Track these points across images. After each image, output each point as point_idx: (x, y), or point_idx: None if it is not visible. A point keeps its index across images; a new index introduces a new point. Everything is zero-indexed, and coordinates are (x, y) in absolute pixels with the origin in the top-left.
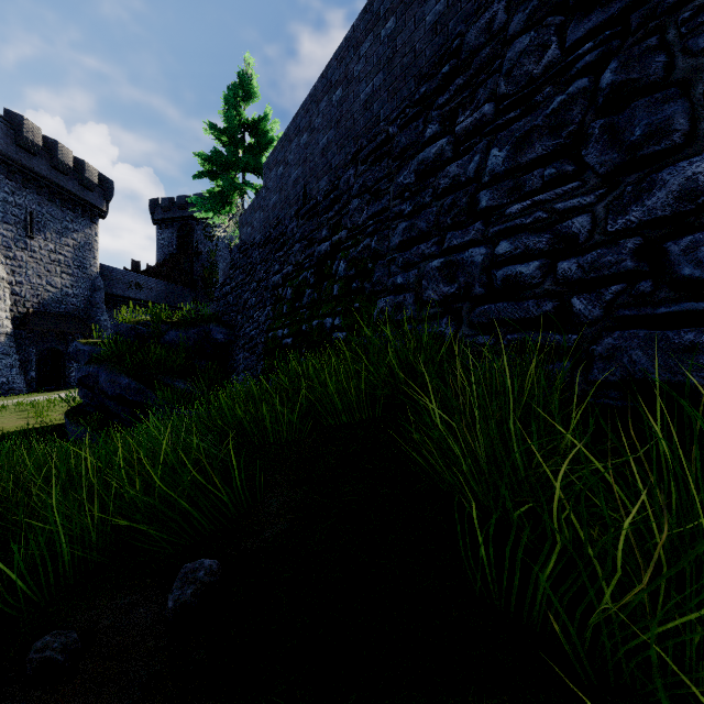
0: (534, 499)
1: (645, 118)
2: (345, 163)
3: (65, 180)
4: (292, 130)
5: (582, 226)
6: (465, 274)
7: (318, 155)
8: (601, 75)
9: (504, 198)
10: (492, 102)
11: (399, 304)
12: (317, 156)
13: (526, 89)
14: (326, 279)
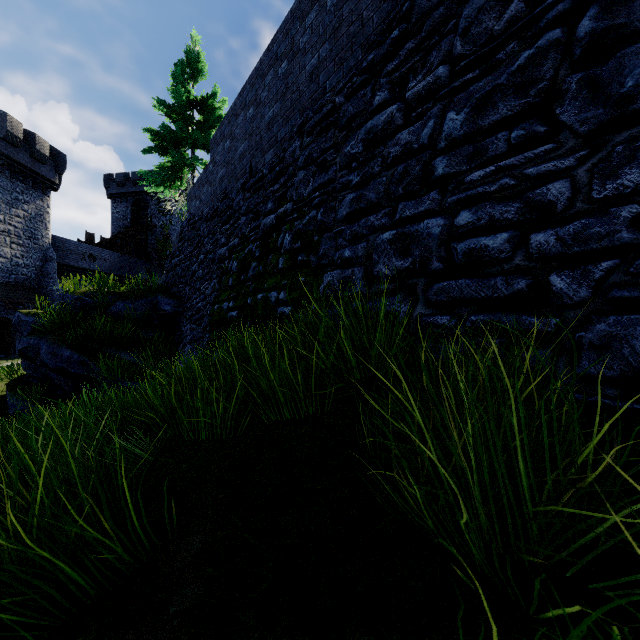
0: (545, 555)
1: (638, 66)
2: (291, 135)
3: (15, 152)
4: (238, 104)
5: (560, 192)
6: (421, 247)
7: (264, 128)
8: (576, 25)
9: (463, 165)
10: (446, 65)
11: (347, 278)
12: (263, 130)
13: (485, 48)
14: (271, 252)
